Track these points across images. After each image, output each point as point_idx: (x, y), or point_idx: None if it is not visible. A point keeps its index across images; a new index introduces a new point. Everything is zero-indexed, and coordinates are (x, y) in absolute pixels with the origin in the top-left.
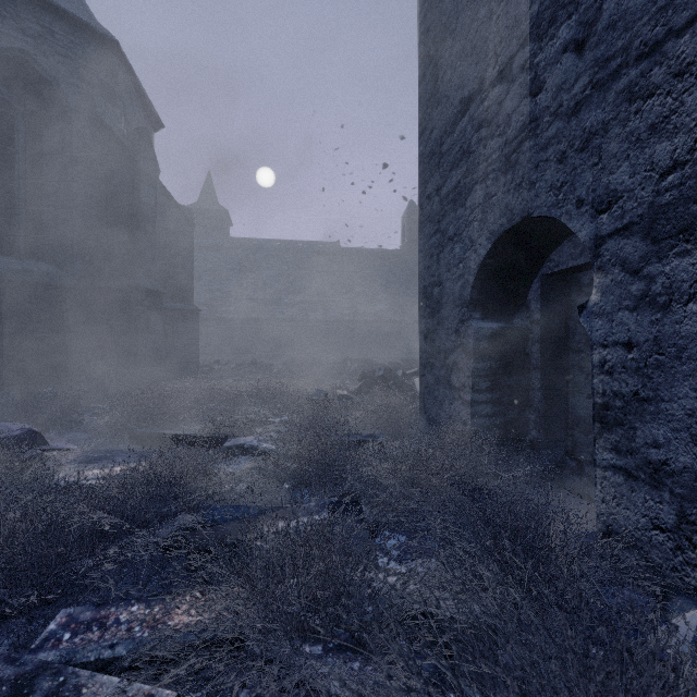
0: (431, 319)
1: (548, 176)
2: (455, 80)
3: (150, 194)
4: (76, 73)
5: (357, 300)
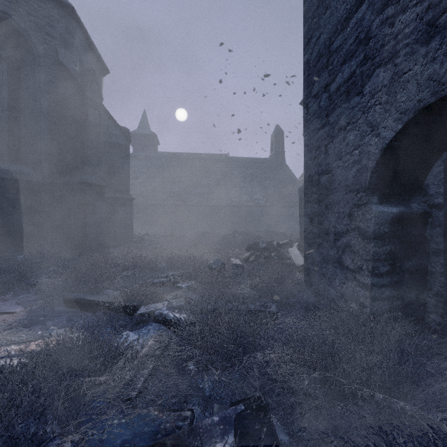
0: (318, 204)
1: None
2: None
3: (96, 115)
4: (43, 29)
5: (241, 191)
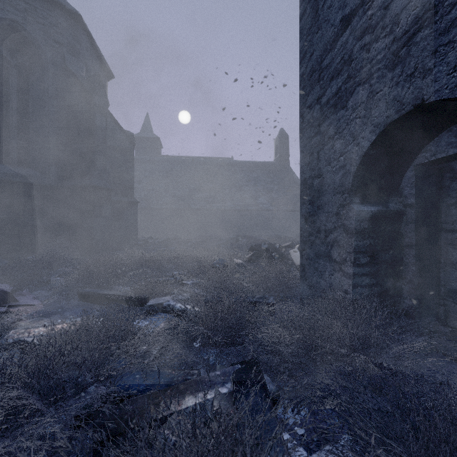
0: (312, 205)
1: (450, 58)
2: (336, 3)
3: (102, 120)
4: (51, 36)
5: (245, 195)
